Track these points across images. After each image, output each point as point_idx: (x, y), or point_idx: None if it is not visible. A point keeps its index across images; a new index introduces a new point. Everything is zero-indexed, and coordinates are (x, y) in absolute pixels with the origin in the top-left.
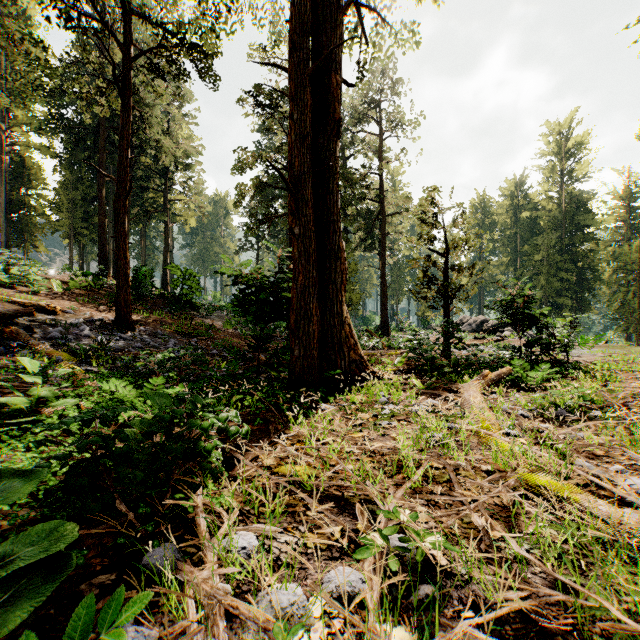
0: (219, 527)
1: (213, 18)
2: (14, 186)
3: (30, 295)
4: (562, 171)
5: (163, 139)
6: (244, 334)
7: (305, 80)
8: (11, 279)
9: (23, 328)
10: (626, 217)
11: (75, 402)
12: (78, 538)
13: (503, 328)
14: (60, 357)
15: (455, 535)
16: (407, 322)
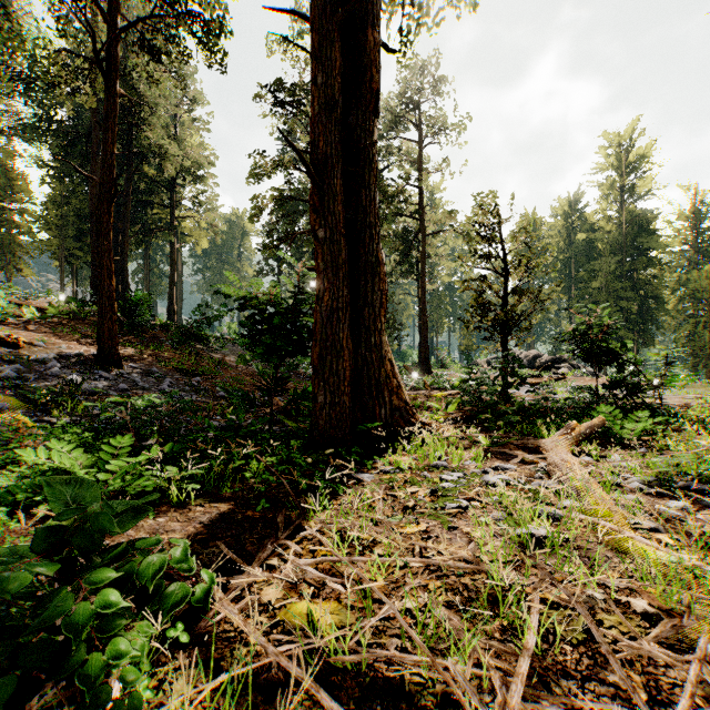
0: None
1: None
2: None
3: None
4: (622, 188)
5: (168, 144)
6: (260, 372)
7: (333, 32)
8: None
9: None
10: (693, 240)
11: None
12: None
13: (559, 364)
14: (5, 404)
15: None
16: (449, 357)
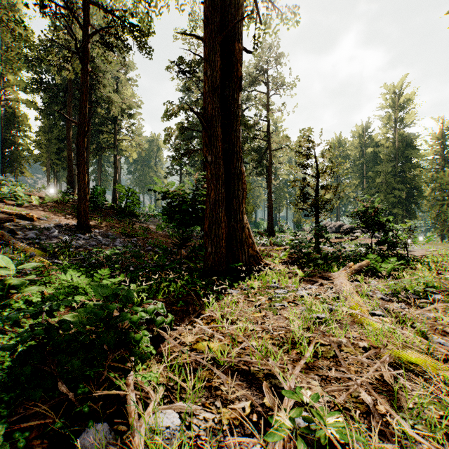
0: (147, 403)
1: (148, 4)
2: (7, 129)
3: (15, 207)
4: (396, 119)
5: (113, 96)
6: (171, 235)
7: (216, 46)
8: (2, 195)
9: (8, 231)
10: (441, 152)
11: (39, 289)
12: (24, 417)
13: (355, 230)
14: (34, 253)
15: (347, 409)
16: (286, 226)
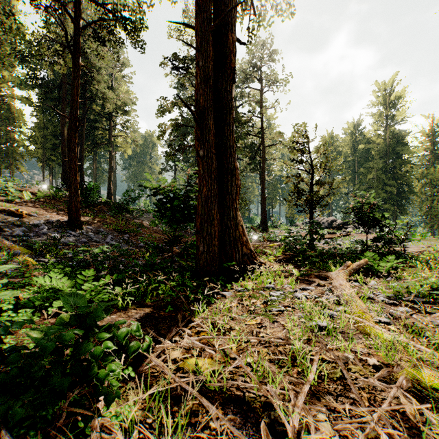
0: None
1: None
2: (3, 125)
3: (4, 203)
4: (387, 116)
5: (108, 92)
6: (164, 231)
7: (208, 36)
8: None
9: None
10: (431, 148)
11: (13, 294)
12: None
13: (347, 226)
14: (19, 251)
15: None
16: (279, 221)
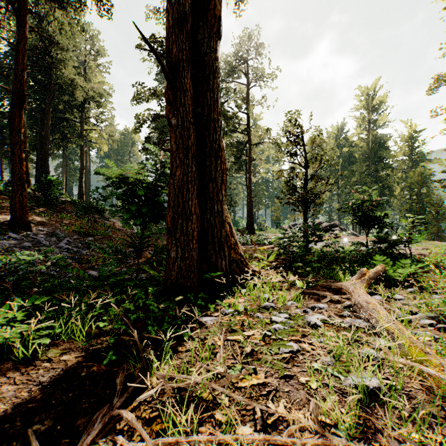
0: None
1: None
2: None
3: None
4: (369, 120)
5: (77, 78)
6: (140, 233)
7: None
8: None
9: None
10: (409, 153)
11: None
12: None
13: (333, 228)
14: None
15: None
16: (266, 224)
